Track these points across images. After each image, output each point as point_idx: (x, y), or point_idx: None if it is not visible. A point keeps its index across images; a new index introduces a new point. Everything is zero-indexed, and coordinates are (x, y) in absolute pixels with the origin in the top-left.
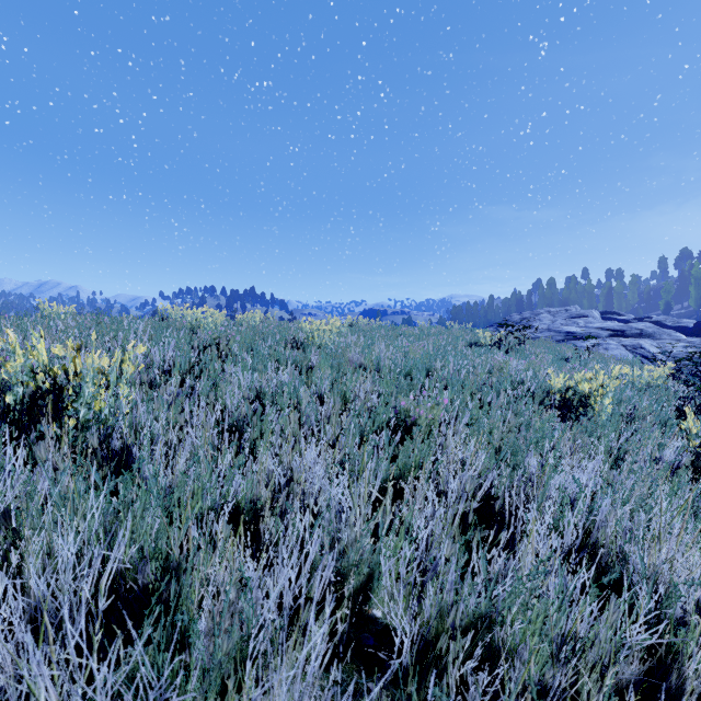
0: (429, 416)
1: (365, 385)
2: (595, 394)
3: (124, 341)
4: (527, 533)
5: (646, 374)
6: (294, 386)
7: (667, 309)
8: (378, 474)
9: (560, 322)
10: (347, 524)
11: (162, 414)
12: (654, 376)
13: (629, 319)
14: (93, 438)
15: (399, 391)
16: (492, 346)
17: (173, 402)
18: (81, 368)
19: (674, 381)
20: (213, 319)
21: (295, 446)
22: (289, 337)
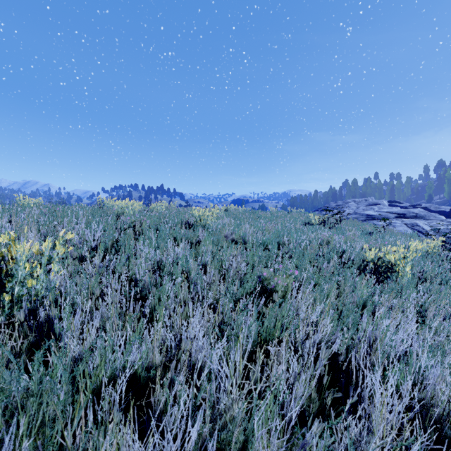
0: (285, 284)
1: (236, 257)
2: (399, 263)
3: (68, 224)
4: (367, 386)
5: (426, 245)
6: (186, 257)
7: (430, 199)
8: (249, 340)
9: (362, 208)
10: (225, 392)
11: (85, 285)
12: (431, 246)
13: (406, 206)
14: (20, 314)
15: (260, 261)
16: (319, 225)
17: (94, 275)
18: (15, 255)
19: (442, 249)
20: (132, 207)
21: (185, 308)
22: (184, 220)
